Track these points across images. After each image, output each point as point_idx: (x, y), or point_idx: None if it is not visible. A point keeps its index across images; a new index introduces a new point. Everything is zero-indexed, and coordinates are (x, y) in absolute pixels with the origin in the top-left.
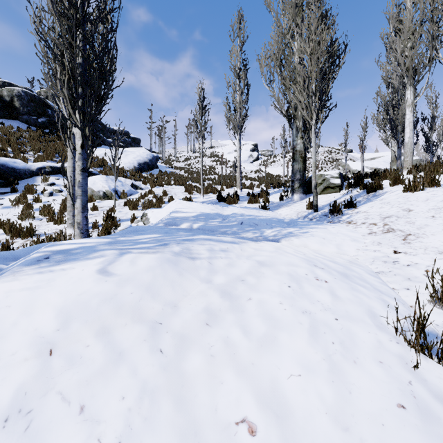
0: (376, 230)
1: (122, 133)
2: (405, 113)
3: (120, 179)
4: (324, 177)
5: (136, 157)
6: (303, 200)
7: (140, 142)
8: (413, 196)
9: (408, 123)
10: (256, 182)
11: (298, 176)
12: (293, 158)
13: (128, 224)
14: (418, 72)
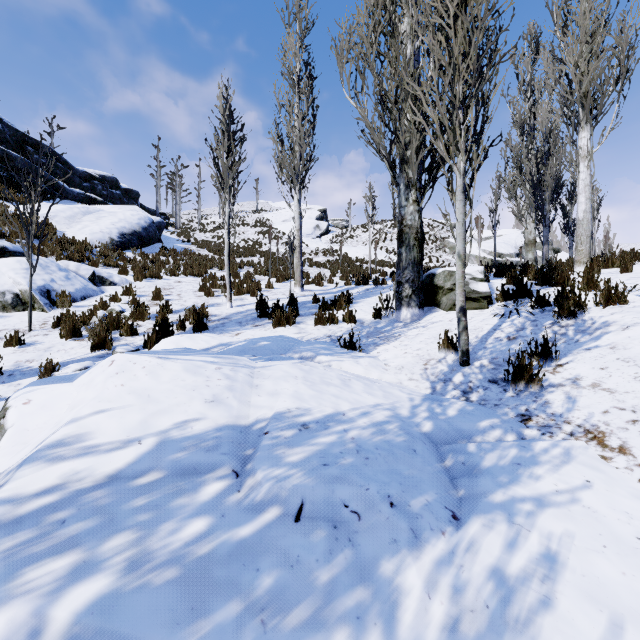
0: None
1: (104, 181)
2: (578, 170)
3: (66, 265)
4: None
5: (116, 222)
6: (420, 321)
7: (138, 197)
8: None
9: (582, 187)
10: (326, 270)
11: (410, 275)
12: (401, 240)
13: None
14: (601, 101)
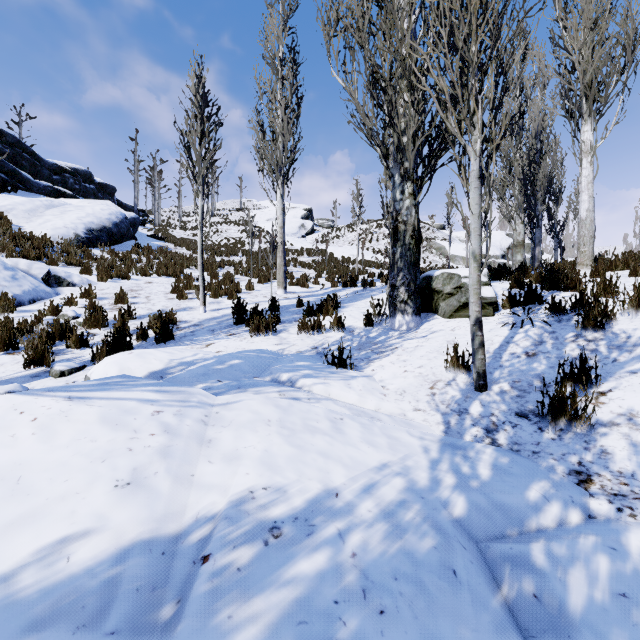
0: None
1: (76, 174)
2: (580, 166)
3: (15, 263)
4: (459, 281)
5: (83, 217)
6: (417, 329)
7: (114, 192)
8: None
9: (585, 184)
10: (312, 270)
11: (406, 278)
12: (395, 238)
13: None
14: (606, 91)
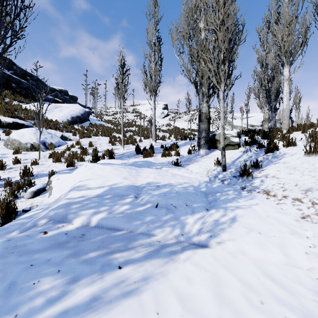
0: (307, 211)
1: (61, 92)
2: (283, 86)
3: (50, 131)
4: (225, 136)
5: (69, 112)
6: (208, 155)
7: (77, 99)
8: (317, 162)
9: (285, 94)
10: (167, 133)
11: (204, 134)
12: (200, 119)
13: (45, 180)
14: (294, 54)
